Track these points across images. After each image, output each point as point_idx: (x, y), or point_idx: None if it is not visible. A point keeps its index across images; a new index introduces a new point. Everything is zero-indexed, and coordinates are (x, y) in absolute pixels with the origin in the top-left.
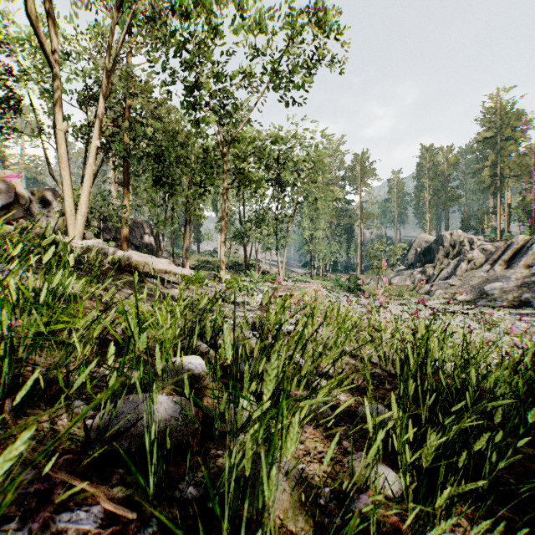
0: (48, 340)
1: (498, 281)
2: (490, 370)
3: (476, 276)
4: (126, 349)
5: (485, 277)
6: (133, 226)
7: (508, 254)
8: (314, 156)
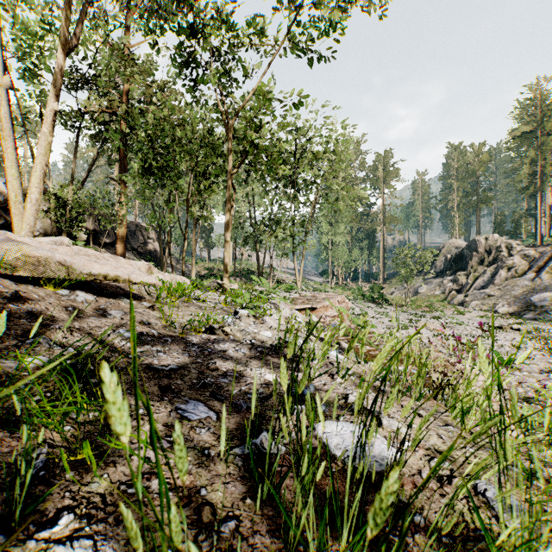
0: None
1: (547, 291)
2: None
3: (518, 285)
4: None
5: (529, 286)
6: (135, 230)
7: None
8: (337, 148)
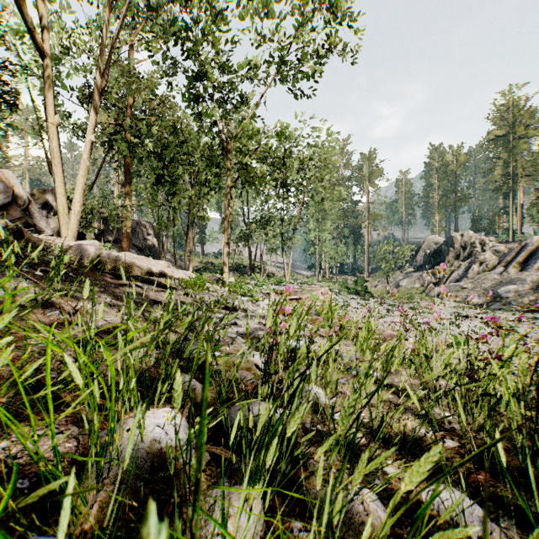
0: None
1: (512, 283)
2: None
3: (488, 278)
4: None
5: (498, 279)
6: (136, 228)
7: (522, 256)
8: (321, 155)
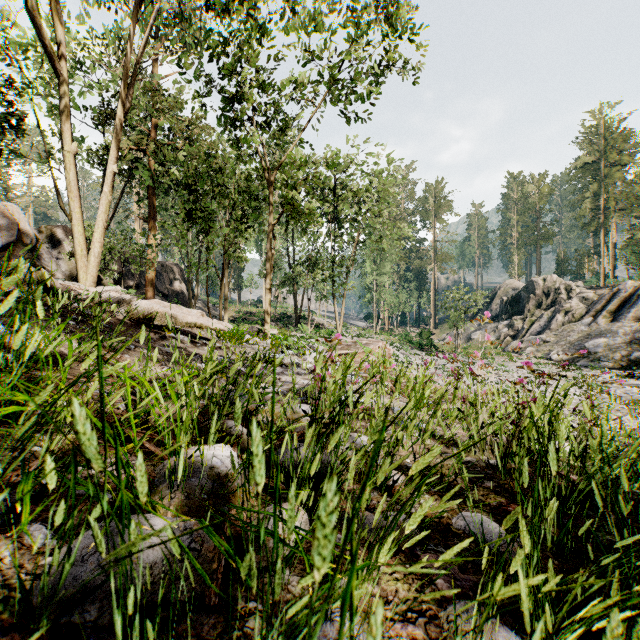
0: (10, 425)
1: (602, 336)
2: (616, 456)
3: (574, 330)
4: (74, 467)
5: (586, 331)
6: (161, 271)
7: (614, 304)
8: (379, 186)
